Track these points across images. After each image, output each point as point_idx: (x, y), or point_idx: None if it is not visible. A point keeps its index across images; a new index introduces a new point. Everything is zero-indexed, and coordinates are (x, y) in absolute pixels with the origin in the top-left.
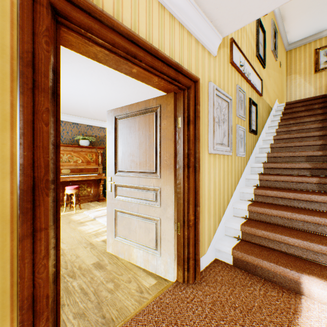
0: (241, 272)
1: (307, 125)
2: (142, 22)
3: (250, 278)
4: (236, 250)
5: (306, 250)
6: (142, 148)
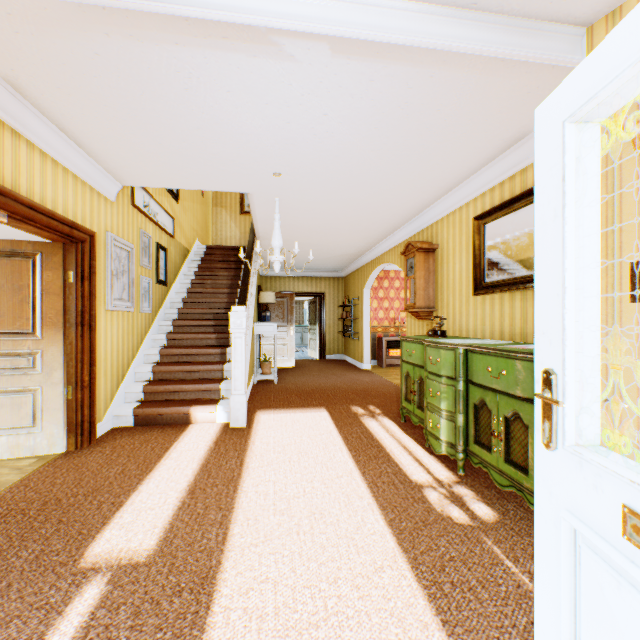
0: (144, 427)
1: (221, 280)
2: (38, 183)
3: (152, 427)
4: (138, 408)
5: (199, 392)
6: (8, 301)
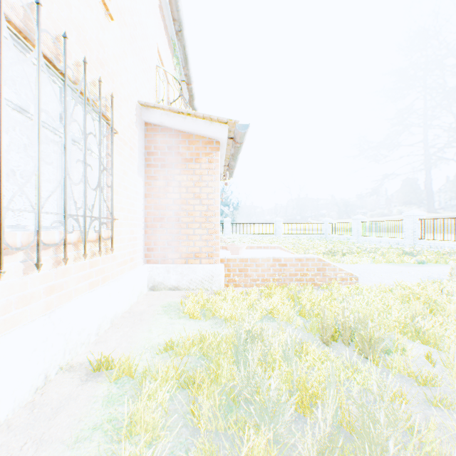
0: None
1: None
2: None
3: None
4: None
5: None
6: None
